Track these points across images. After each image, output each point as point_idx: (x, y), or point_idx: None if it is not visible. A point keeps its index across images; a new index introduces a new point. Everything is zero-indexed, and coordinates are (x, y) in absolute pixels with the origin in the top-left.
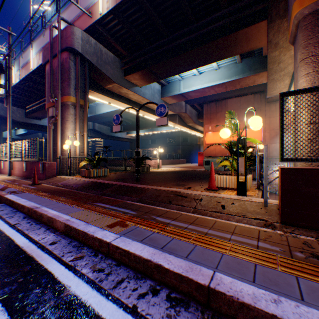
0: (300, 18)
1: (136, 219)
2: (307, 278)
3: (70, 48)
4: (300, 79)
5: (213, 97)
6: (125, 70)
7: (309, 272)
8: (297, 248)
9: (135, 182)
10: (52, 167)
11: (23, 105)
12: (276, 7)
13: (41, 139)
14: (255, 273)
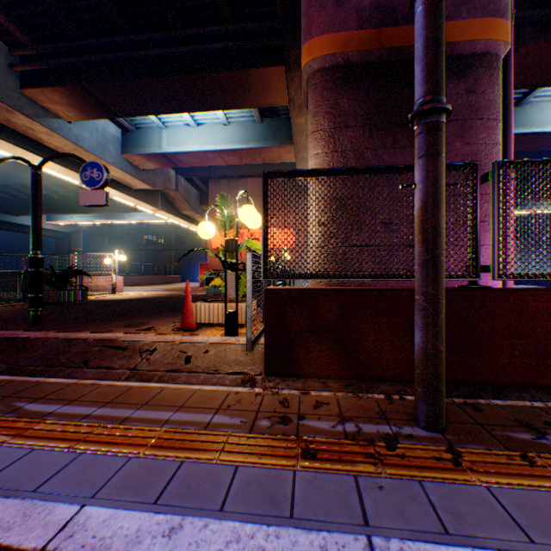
0: (310, 73)
1: None
2: (253, 463)
3: None
4: (310, 160)
5: (226, 171)
6: (25, 74)
7: (260, 452)
8: (268, 413)
9: (28, 327)
10: None
11: None
12: (296, 51)
13: None
14: (171, 481)
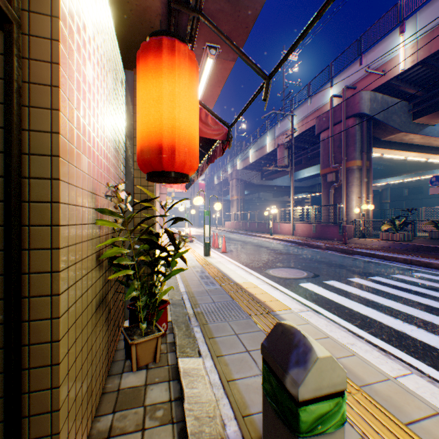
0: None
1: None
2: None
3: (357, 114)
4: None
5: None
6: (414, 112)
7: None
8: None
9: None
10: (349, 230)
11: (261, 169)
12: None
13: (340, 205)
14: None
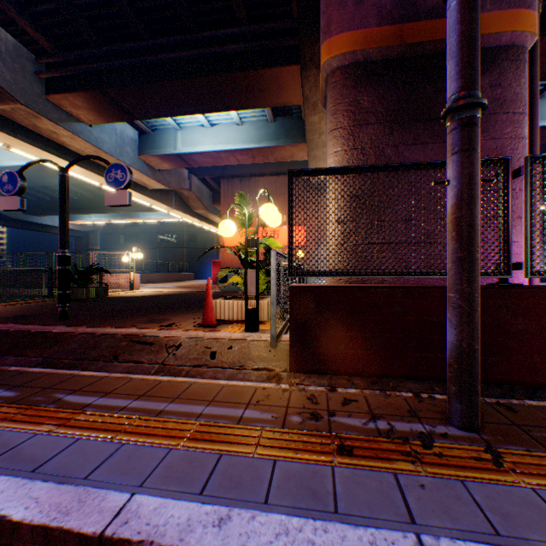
0: (329, 71)
1: (7, 409)
2: (290, 458)
3: None
4: (329, 158)
5: (238, 170)
6: (50, 80)
7: (295, 447)
8: (298, 409)
9: (57, 322)
10: None
11: None
12: (311, 50)
13: None
14: (212, 473)
